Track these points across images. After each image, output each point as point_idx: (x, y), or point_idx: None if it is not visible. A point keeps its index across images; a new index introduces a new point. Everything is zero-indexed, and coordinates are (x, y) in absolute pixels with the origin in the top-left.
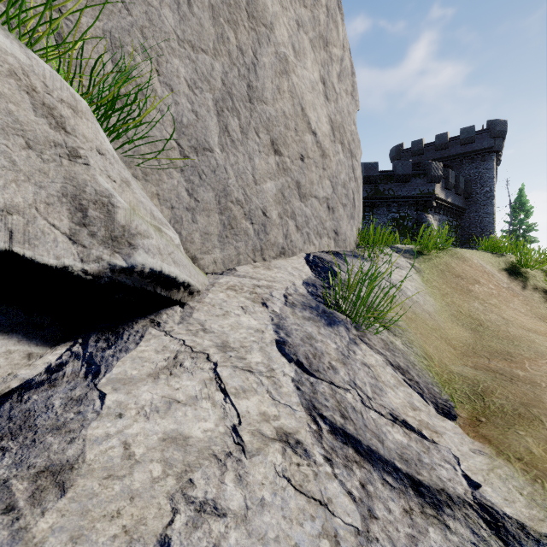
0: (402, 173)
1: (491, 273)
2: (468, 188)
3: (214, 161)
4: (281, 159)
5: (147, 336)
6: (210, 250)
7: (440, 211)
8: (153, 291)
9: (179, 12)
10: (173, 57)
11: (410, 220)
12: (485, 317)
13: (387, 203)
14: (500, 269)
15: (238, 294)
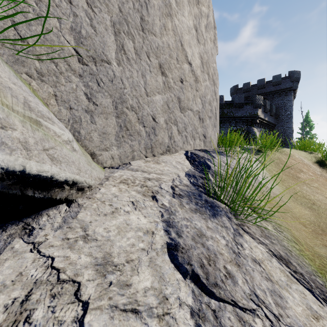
0: (238, 102)
1: (308, 164)
2: (277, 112)
3: (111, 72)
4: (166, 79)
5: (5, 253)
6: (108, 148)
7: (261, 126)
8: (20, 194)
9: None
10: None
11: (243, 131)
12: (314, 197)
13: (229, 121)
14: (313, 162)
15: (130, 187)
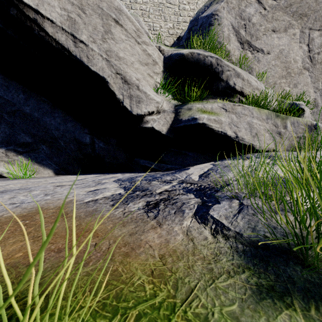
0: None
1: None
2: None
3: (319, 108)
4: None
5: None
6: None
7: None
8: None
9: (310, 77)
10: (309, 89)
11: None
12: None
13: None
14: None
15: None
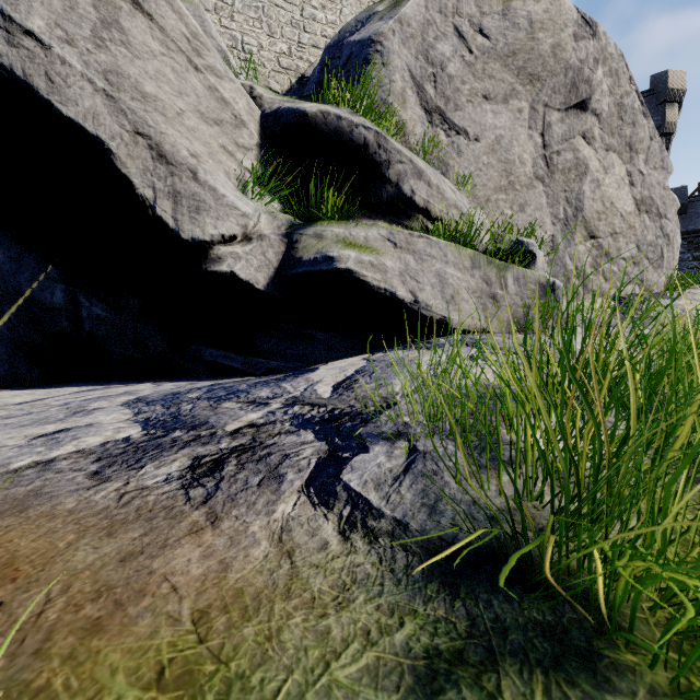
0: None
1: None
2: None
3: (559, 254)
4: (595, 241)
5: None
6: None
7: None
8: None
9: (545, 195)
10: (544, 216)
11: None
12: None
13: None
14: None
15: None
